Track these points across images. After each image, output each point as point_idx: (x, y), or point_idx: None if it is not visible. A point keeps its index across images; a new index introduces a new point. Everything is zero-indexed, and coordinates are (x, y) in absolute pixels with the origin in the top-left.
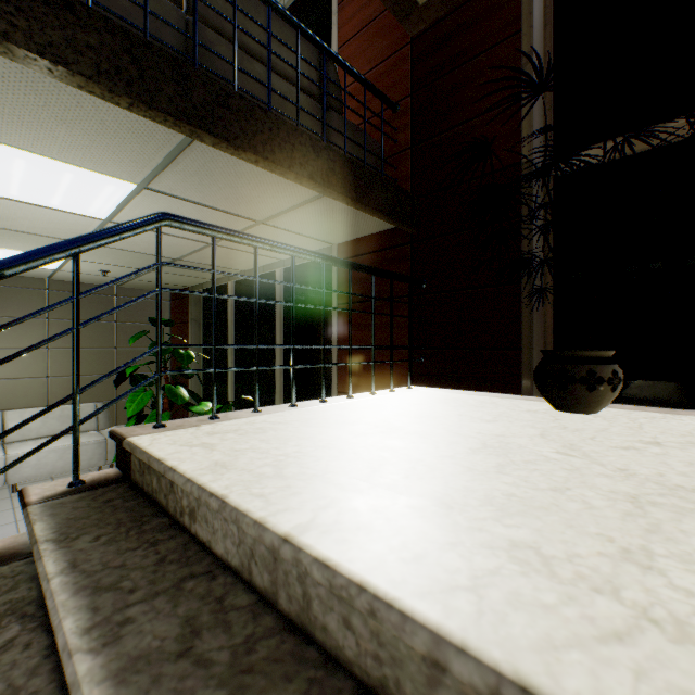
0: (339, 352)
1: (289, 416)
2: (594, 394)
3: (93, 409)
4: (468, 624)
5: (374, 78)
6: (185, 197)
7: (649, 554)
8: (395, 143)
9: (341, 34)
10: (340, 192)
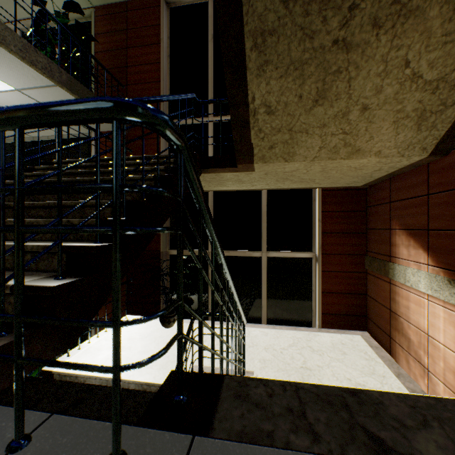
0: None
1: (92, 348)
2: (170, 324)
3: None
4: (132, 378)
5: None
6: None
7: (153, 365)
8: None
9: None
10: None
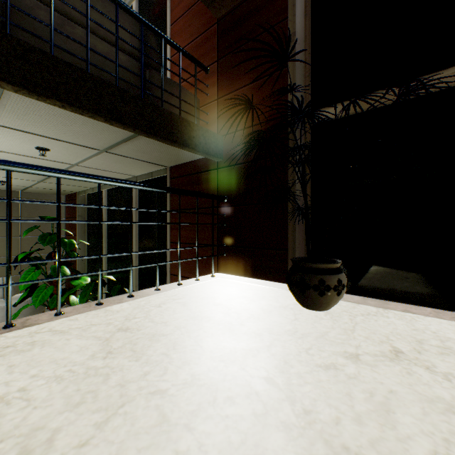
0: (171, 245)
1: (80, 320)
2: (324, 298)
3: (1, 282)
4: None
5: (193, 48)
6: (29, 131)
7: None
8: (207, 96)
9: (173, 14)
10: (149, 132)
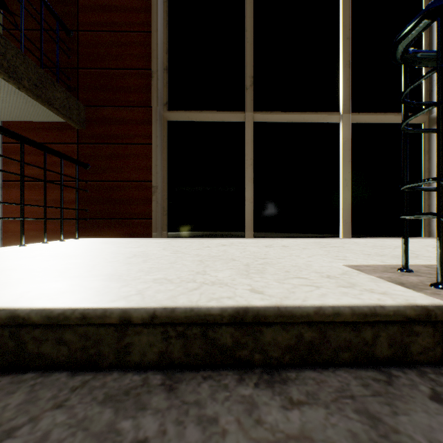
0: None
1: None
2: None
3: None
4: None
5: None
6: None
7: None
8: None
9: (7, 207)
10: None
